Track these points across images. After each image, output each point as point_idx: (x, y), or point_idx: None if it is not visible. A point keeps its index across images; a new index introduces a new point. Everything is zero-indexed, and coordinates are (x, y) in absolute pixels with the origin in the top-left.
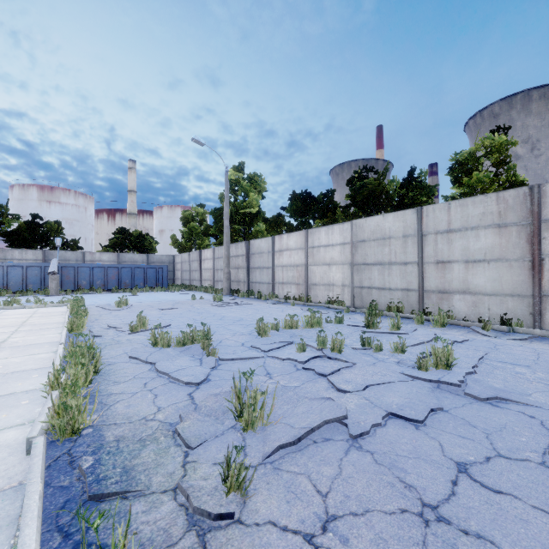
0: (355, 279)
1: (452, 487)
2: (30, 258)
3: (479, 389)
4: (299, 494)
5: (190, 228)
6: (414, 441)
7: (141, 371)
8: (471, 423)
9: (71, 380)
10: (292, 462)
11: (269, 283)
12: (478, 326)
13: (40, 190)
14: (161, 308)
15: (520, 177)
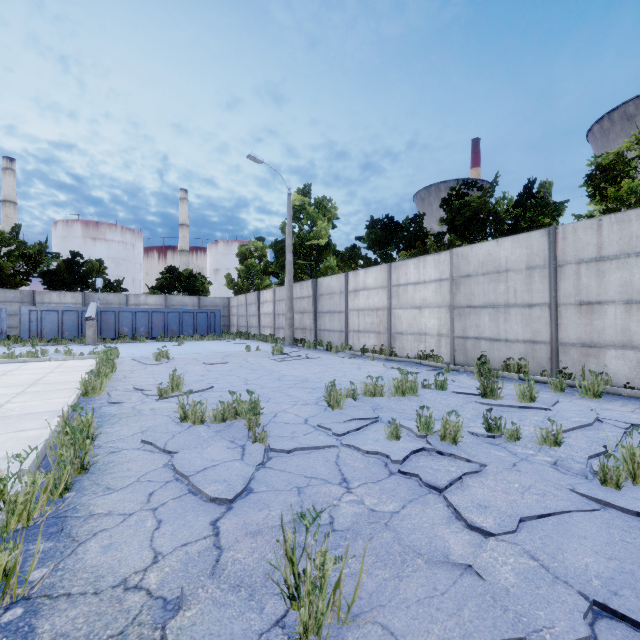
0: (456, 326)
1: None
2: (69, 302)
3: None
4: None
5: (248, 266)
6: None
7: (151, 468)
8: None
9: (25, 494)
10: None
11: (342, 331)
12: None
13: (85, 226)
14: (207, 362)
15: None
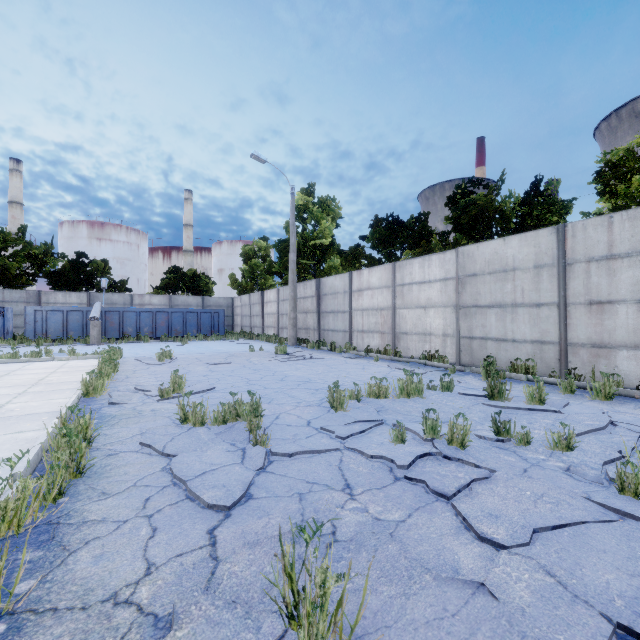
0: (462, 326)
1: None
2: (74, 302)
3: None
4: None
5: (252, 266)
6: None
7: (149, 472)
8: None
9: (15, 500)
10: None
11: (345, 331)
12: None
13: (90, 227)
14: (210, 362)
15: None
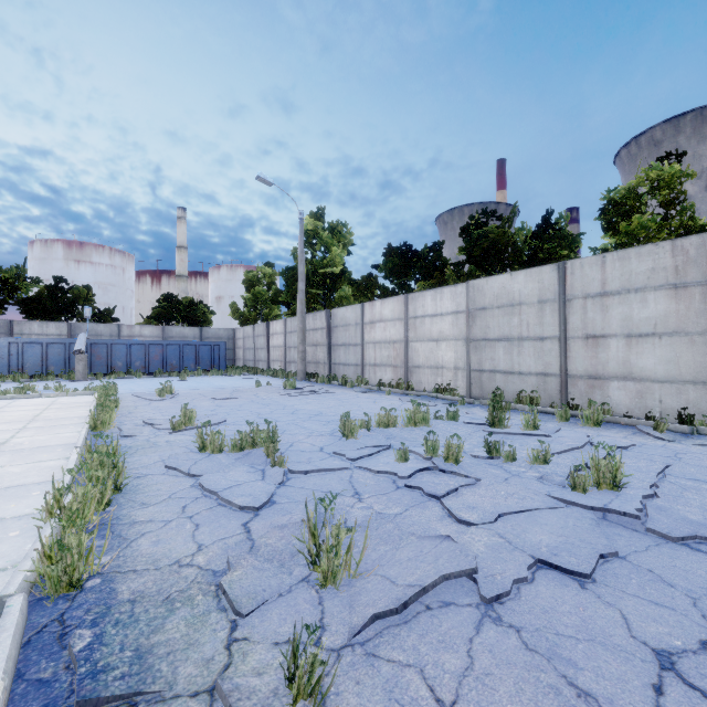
0: (472, 359)
1: (656, 699)
2: (52, 333)
3: (668, 522)
4: (408, 705)
5: (255, 294)
6: (582, 609)
7: (180, 488)
8: (665, 579)
9: (78, 503)
10: (394, 644)
11: (357, 365)
12: (646, 425)
13: (67, 247)
14: (215, 398)
15: (699, 220)
